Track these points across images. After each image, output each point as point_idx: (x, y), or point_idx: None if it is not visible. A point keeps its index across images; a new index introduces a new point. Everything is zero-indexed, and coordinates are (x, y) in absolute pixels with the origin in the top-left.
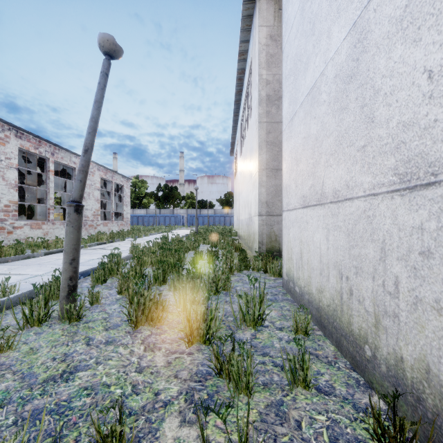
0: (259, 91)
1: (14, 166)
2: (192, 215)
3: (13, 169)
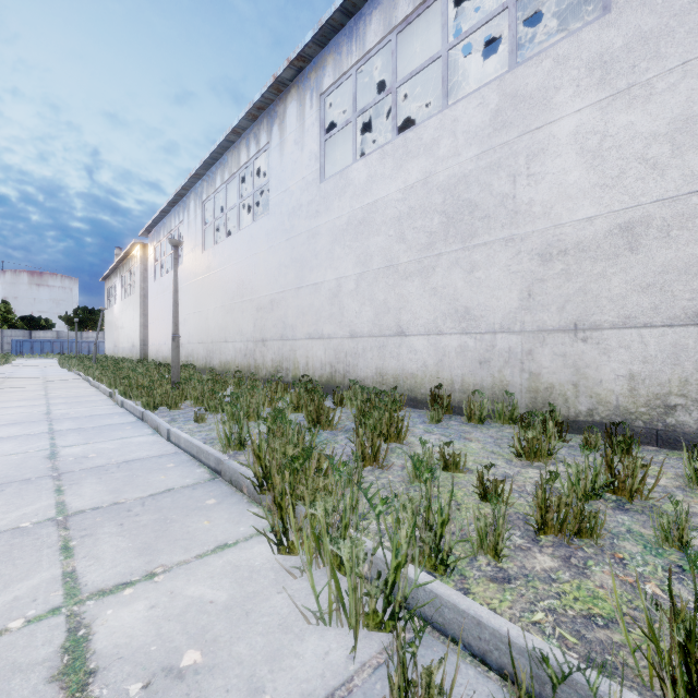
0: (140, 292)
1: None
2: (22, 340)
3: None
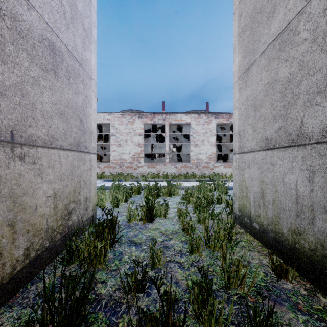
0: None
1: (214, 134)
2: None
3: (213, 136)
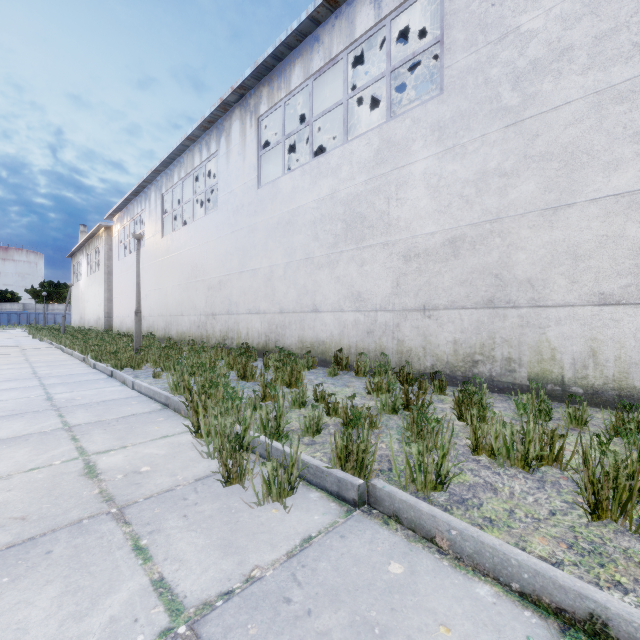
0: (105, 269)
1: None
2: None
3: None
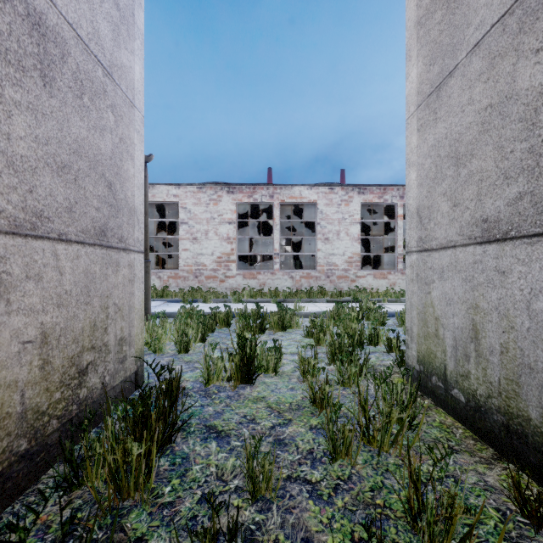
0: None
1: (357, 221)
2: None
3: (356, 224)
